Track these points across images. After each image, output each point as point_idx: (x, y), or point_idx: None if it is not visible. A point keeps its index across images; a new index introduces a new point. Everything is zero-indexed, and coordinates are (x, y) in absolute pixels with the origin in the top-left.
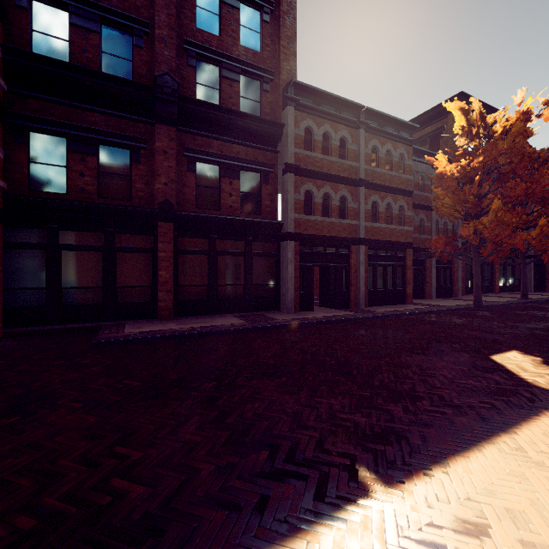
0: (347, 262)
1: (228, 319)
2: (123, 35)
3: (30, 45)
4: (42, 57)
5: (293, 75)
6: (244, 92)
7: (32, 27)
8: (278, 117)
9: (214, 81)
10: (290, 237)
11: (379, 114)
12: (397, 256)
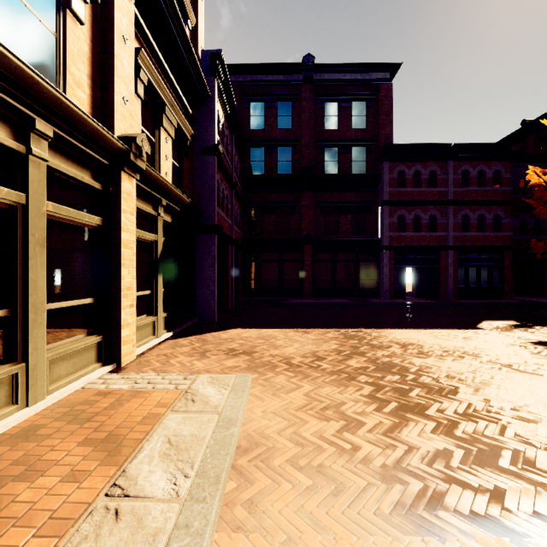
0: (437, 264)
1: (342, 300)
2: (286, 149)
3: (249, 169)
4: (255, 175)
5: (390, 137)
6: (354, 157)
7: (250, 160)
8: (378, 167)
9: (335, 157)
10: (385, 248)
11: (468, 145)
12: (493, 257)
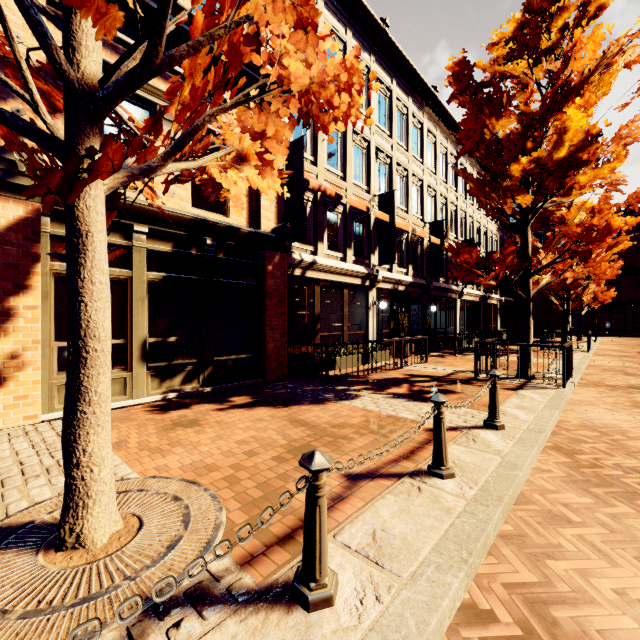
0: None
1: None
2: None
3: None
4: None
5: None
6: None
7: None
8: None
9: None
10: None
11: None
12: None
